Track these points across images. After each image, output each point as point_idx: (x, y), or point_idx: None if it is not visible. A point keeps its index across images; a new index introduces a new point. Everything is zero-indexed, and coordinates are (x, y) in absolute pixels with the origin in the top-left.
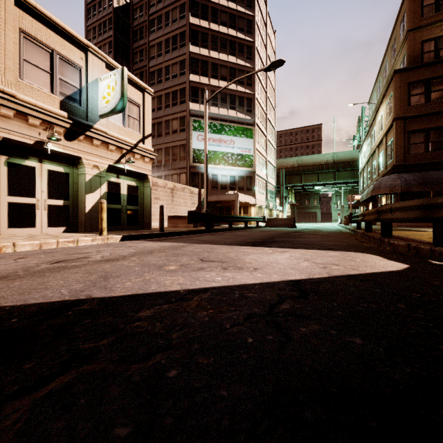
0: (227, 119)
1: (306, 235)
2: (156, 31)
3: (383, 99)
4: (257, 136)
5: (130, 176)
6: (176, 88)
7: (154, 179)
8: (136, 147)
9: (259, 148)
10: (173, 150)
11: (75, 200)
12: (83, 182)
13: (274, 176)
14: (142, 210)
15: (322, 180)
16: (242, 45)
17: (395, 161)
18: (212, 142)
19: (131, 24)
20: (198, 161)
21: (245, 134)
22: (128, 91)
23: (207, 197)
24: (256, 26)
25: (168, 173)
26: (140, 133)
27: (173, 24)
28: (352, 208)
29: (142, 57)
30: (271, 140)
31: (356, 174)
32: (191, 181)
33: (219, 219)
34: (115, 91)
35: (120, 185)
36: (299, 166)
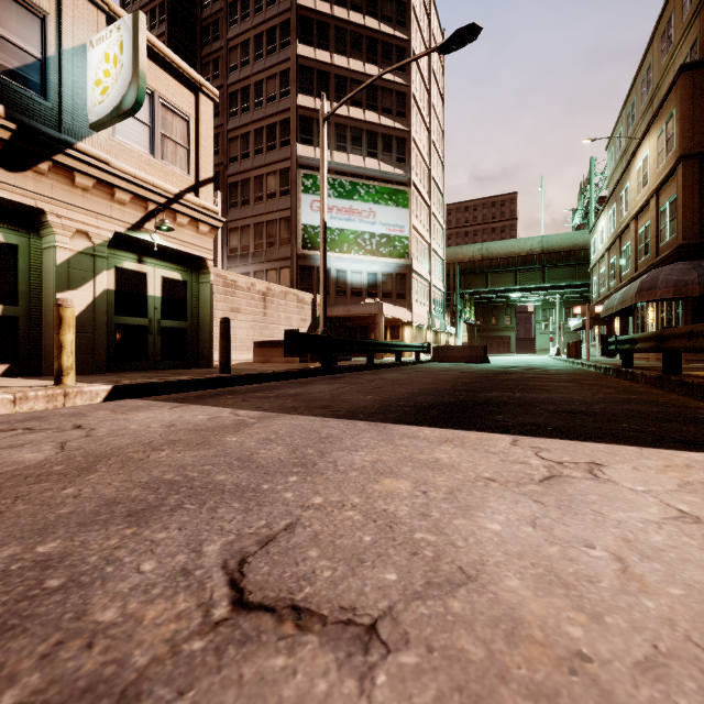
0: (363, 174)
1: (539, 382)
2: (240, 22)
3: (650, 127)
4: (415, 205)
5: (169, 260)
6: (273, 119)
7: (229, 275)
8: (179, 201)
9: (417, 226)
10: (268, 228)
11: (35, 305)
12: (50, 266)
13: (442, 276)
14: (195, 330)
15: (523, 282)
16: (389, 46)
17: (682, 238)
18: (337, 213)
19: (198, 15)
20: (312, 247)
21: (394, 200)
22: (162, 85)
23: (325, 305)
24: (413, 15)
25: (260, 268)
26: (189, 175)
27: (268, 8)
28: (590, 327)
29: (217, 70)
30: (437, 215)
31: (579, 273)
32: (300, 282)
33: (348, 348)
34: (120, 65)
35: (146, 277)
36: (483, 259)
